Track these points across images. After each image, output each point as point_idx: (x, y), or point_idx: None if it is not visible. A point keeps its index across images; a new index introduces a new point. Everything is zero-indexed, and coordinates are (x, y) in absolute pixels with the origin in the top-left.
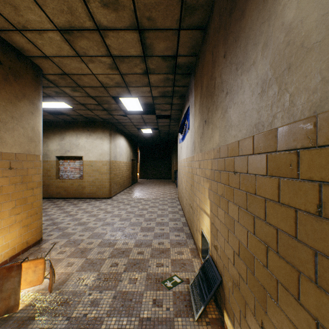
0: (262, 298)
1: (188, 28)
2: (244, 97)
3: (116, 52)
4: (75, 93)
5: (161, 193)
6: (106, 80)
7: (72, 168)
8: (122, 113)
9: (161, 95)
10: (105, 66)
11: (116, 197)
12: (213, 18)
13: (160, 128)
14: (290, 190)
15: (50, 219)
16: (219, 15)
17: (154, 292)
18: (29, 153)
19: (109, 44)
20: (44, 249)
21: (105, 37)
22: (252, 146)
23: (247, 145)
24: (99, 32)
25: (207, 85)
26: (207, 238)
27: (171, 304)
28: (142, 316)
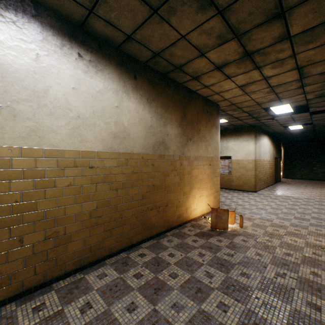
0: None
1: None
2: None
3: (275, 84)
4: (233, 113)
5: (315, 194)
6: (261, 100)
7: (222, 166)
8: (269, 117)
9: (317, 97)
10: (263, 93)
11: (261, 192)
12: None
13: (315, 122)
14: None
15: None
16: None
17: (313, 250)
18: (215, 156)
19: (270, 82)
20: None
21: (268, 80)
22: None
23: None
24: (264, 79)
25: None
26: None
27: None
28: (304, 255)
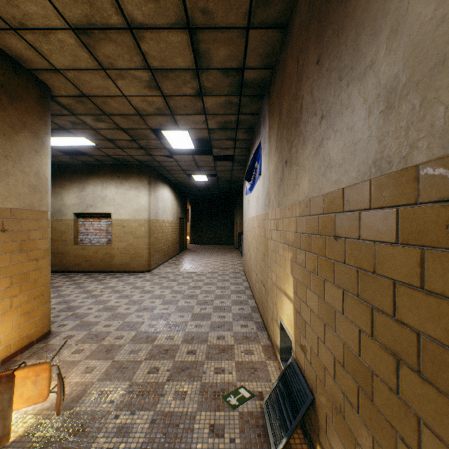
0: (388, 441)
1: (261, 25)
2: (354, 120)
3: (157, 63)
4: (99, 124)
5: (220, 264)
6: (143, 105)
7: (96, 230)
8: (166, 153)
9: (220, 127)
10: (141, 84)
11: (158, 270)
12: (298, 9)
13: (219, 174)
14: (446, 269)
15: (63, 301)
16: (308, 2)
17: (211, 414)
18: (31, 209)
19: (146, 51)
20: (53, 346)
21: (140, 39)
22: (369, 196)
23: (358, 195)
24: (131, 32)
25: (289, 108)
26: (289, 333)
27: (238, 433)
28: None
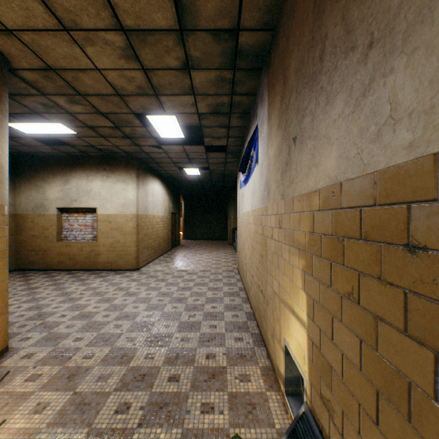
0: None
1: None
2: None
3: (131, 21)
4: (75, 107)
5: (212, 262)
6: (121, 81)
7: (81, 226)
8: (154, 142)
9: (211, 112)
10: (115, 52)
11: (147, 268)
12: None
13: (212, 167)
14: None
15: (36, 306)
16: None
17: None
18: None
19: (114, 1)
20: (5, 370)
21: None
22: None
23: None
24: None
25: (299, 65)
26: (299, 367)
27: None
28: None
